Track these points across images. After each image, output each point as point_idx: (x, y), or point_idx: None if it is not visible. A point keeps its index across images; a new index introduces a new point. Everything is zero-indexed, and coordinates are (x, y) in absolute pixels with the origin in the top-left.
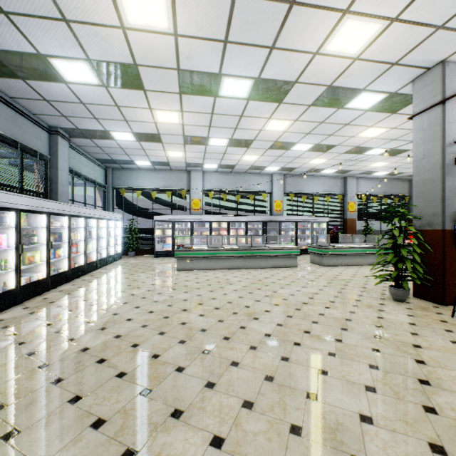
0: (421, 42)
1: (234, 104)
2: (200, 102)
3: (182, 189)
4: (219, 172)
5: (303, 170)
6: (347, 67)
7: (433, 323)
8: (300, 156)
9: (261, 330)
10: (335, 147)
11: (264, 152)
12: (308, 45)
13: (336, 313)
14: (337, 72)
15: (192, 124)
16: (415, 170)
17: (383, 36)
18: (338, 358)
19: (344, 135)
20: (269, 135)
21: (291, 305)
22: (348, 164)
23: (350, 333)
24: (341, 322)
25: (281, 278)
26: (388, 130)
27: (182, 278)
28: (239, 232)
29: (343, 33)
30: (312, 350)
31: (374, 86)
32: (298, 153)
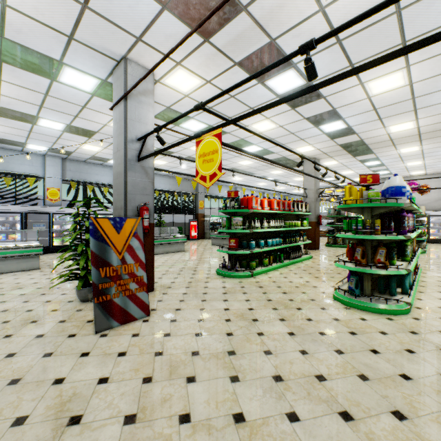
0: (79, 18)
1: None
2: None
3: None
4: None
5: (85, 156)
6: (2, 13)
7: (73, 327)
8: (62, 137)
9: None
10: (96, 133)
11: None
12: None
13: None
14: None
15: None
16: (114, 163)
17: None
18: None
19: (94, 120)
20: None
21: None
22: None
23: None
24: None
25: None
26: None
27: None
28: None
29: None
30: None
31: (73, 62)
32: (55, 132)
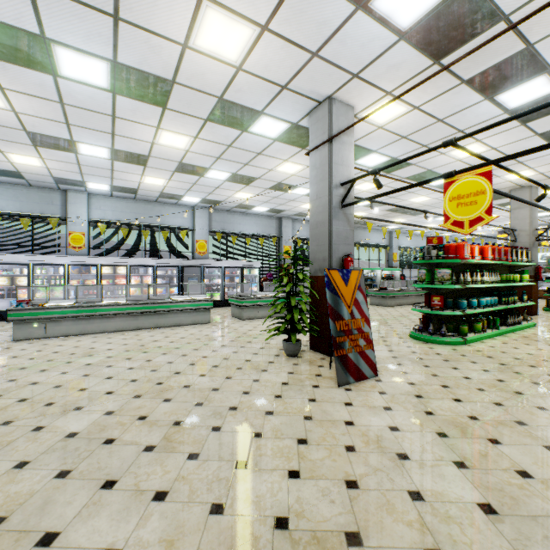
0: (302, 67)
1: (94, 95)
2: (30, 78)
3: (53, 217)
4: (117, 197)
5: (232, 205)
6: (233, 77)
7: (307, 379)
8: (220, 186)
9: (68, 428)
10: (257, 180)
11: (171, 175)
12: (169, 30)
13: (208, 381)
14: (223, 81)
15: (33, 114)
16: (311, 211)
17: (260, 47)
18: (153, 454)
19: (261, 166)
20: (168, 152)
21: (155, 378)
22: (278, 202)
23: (204, 408)
24: (204, 394)
25: (176, 339)
26: (305, 167)
27: (11, 353)
28: (144, 280)
29: (209, 26)
30: (124, 448)
31: (272, 111)
32: (216, 182)
